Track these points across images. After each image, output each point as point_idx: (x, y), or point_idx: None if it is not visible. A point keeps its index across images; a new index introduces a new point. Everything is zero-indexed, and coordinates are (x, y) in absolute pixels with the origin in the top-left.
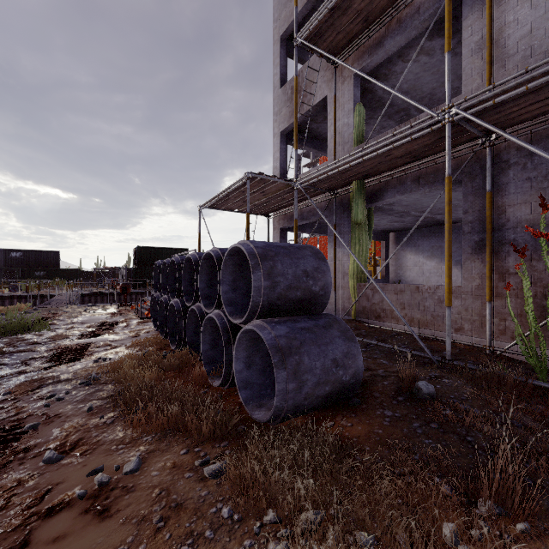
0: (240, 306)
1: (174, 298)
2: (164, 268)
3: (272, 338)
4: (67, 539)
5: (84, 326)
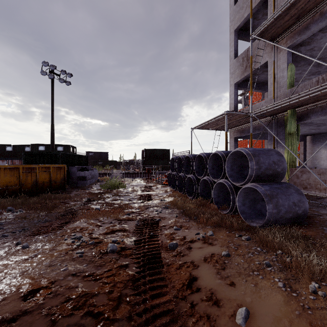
0: (235, 178)
1: (189, 174)
2: (178, 160)
3: (262, 190)
4: (204, 248)
5: (138, 187)
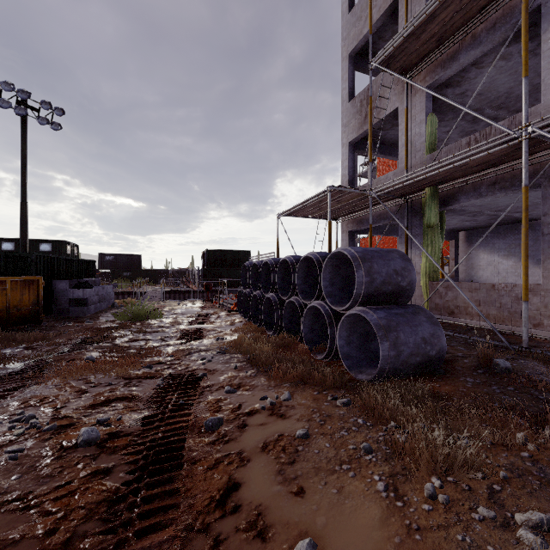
0: (337, 298)
1: (268, 293)
2: (253, 269)
3: (375, 319)
4: (268, 425)
5: (185, 316)
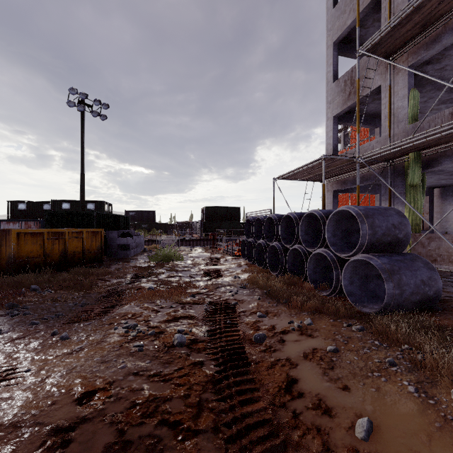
0: (339, 246)
1: (272, 242)
2: (256, 222)
3: (379, 264)
4: (302, 341)
5: (199, 259)
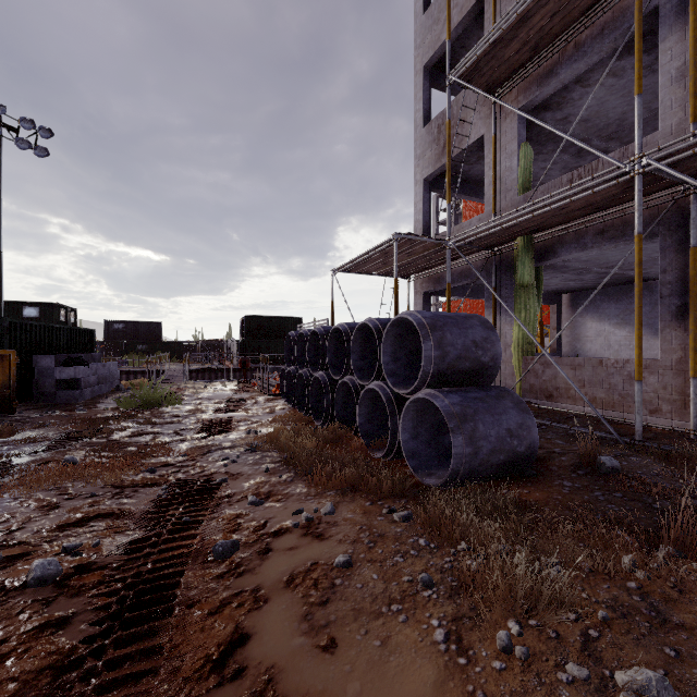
0: (402, 378)
1: (317, 372)
2: (299, 340)
3: (446, 405)
4: (300, 549)
5: (212, 402)
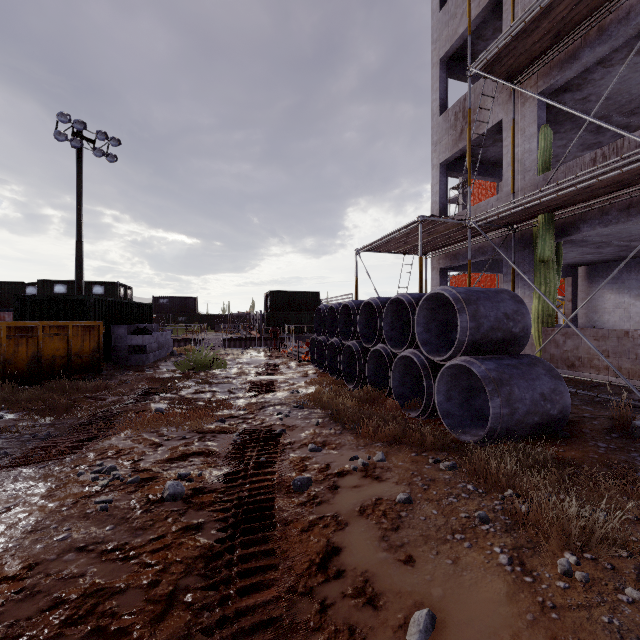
0: (434, 346)
1: (348, 341)
2: (329, 313)
3: (483, 371)
4: (363, 487)
5: (251, 366)
